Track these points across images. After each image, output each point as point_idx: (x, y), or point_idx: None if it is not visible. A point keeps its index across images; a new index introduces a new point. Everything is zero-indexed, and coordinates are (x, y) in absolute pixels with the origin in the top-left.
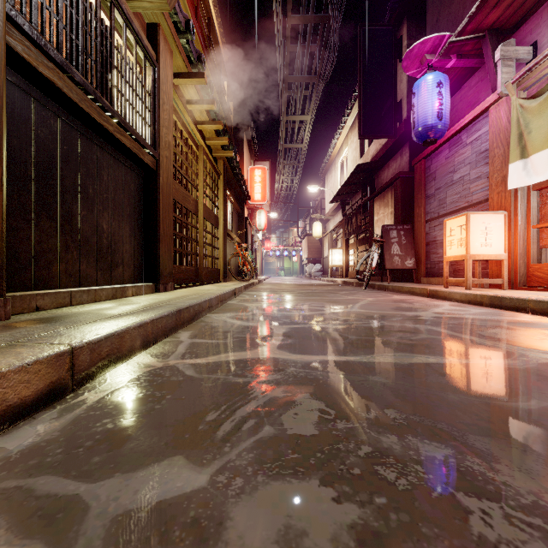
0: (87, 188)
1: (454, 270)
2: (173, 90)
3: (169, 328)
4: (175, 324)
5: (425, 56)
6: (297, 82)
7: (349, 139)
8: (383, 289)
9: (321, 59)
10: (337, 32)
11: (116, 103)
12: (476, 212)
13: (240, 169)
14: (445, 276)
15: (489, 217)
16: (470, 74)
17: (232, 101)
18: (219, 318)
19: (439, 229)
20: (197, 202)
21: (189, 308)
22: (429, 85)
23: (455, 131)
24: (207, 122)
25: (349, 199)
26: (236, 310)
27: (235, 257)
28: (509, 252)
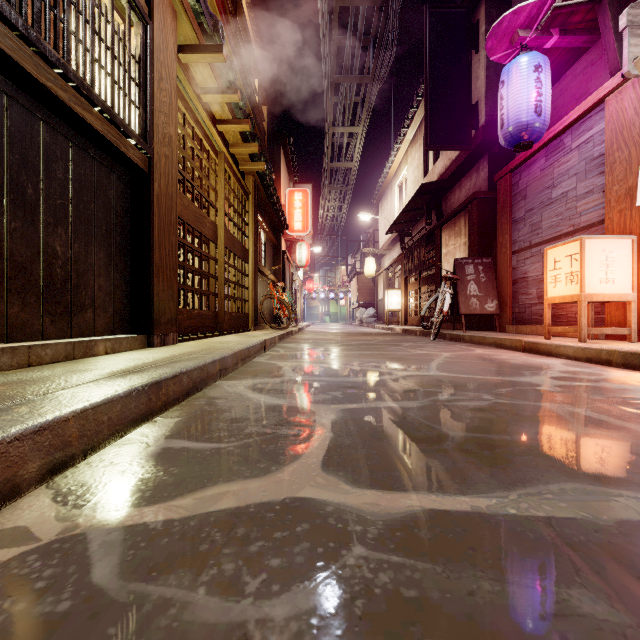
0: (23, 187)
1: (553, 315)
2: (178, 66)
3: (130, 417)
4: (148, 408)
5: (517, 33)
6: (346, 84)
7: (410, 156)
8: (457, 340)
9: (376, 53)
10: (397, 16)
11: (75, 58)
12: (593, 236)
13: (275, 188)
14: (547, 324)
15: (611, 242)
16: (573, 59)
17: (265, 105)
18: (233, 388)
19: (532, 263)
20: (216, 226)
21: (180, 377)
22: (523, 69)
23: (555, 133)
24: (230, 121)
25: (409, 228)
26: (262, 373)
27: (269, 299)
28: (637, 290)
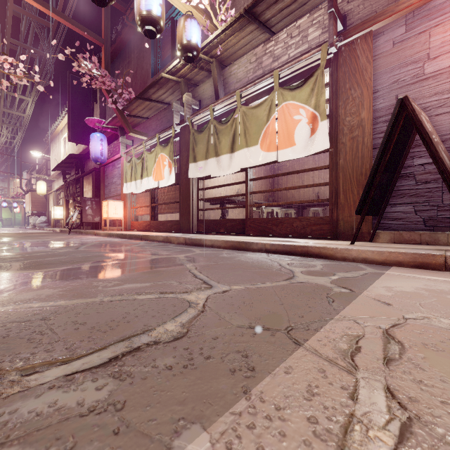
0: None
1: (113, 223)
2: None
3: None
4: None
5: (96, 123)
6: None
7: None
8: (81, 234)
9: (40, 71)
10: (53, 65)
11: None
12: (111, 200)
13: None
14: (103, 226)
15: (117, 202)
16: None
17: None
18: None
19: None
20: None
21: None
22: (97, 139)
23: (112, 160)
24: None
25: (70, 170)
26: None
27: None
28: (125, 216)
